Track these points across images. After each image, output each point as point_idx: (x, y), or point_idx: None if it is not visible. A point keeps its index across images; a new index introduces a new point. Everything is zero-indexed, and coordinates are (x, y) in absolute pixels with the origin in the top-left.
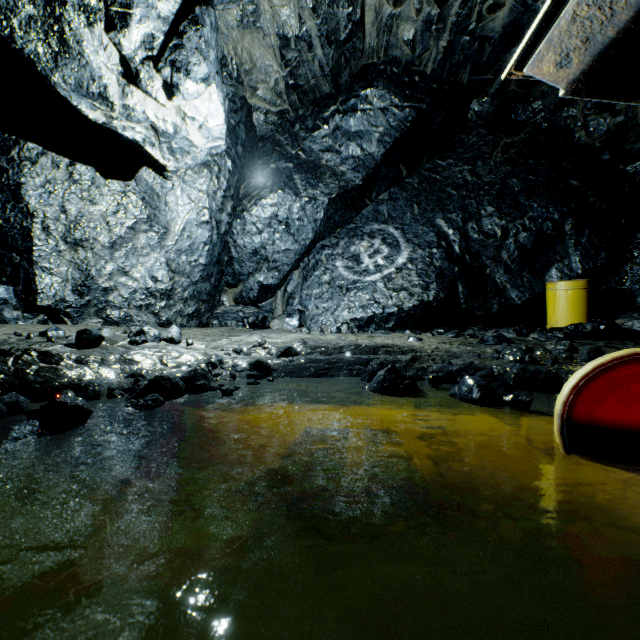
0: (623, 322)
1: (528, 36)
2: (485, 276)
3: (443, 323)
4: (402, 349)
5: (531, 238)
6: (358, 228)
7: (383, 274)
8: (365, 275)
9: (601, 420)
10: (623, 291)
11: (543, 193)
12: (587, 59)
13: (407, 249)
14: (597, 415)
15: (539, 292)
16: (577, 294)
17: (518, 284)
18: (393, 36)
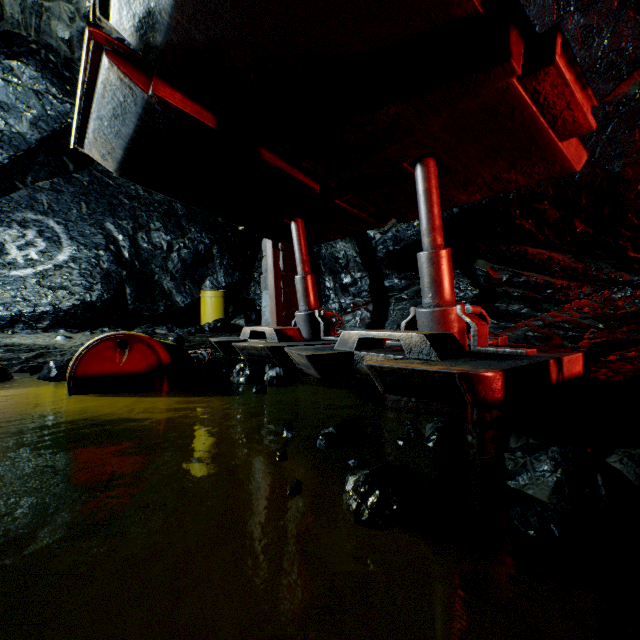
0: (236, 321)
1: (74, 133)
2: (154, 281)
3: (111, 322)
4: (32, 347)
5: (191, 255)
6: (4, 212)
7: (37, 270)
8: (11, 268)
9: (91, 373)
10: (250, 300)
11: (199, 221)
12: (116, 163)
13: (71, 247)
14: (89, 371)
15: (198, 298)
16: (218, 301)
17: (182, 290)
18: (45, 24)
